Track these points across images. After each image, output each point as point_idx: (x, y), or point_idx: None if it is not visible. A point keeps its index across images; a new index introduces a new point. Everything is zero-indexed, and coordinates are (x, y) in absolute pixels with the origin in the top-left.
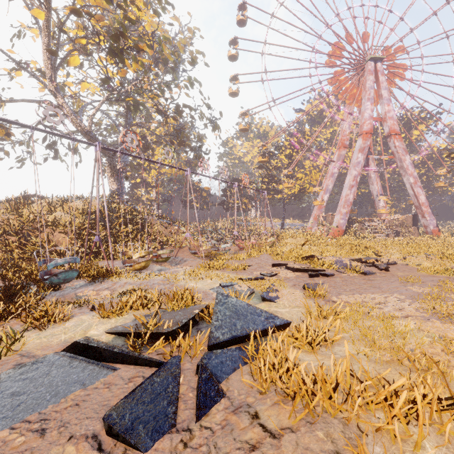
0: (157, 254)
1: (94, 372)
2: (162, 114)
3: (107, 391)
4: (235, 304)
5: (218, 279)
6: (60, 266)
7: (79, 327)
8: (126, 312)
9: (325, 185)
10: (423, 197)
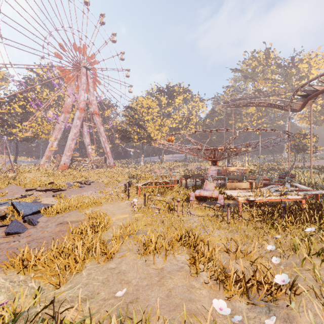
0: None
1: None
2: None
3: None
4: (27, 204)
5: None
6: None
7: None
8: None
9: (55, 135)
10: (109, 149)
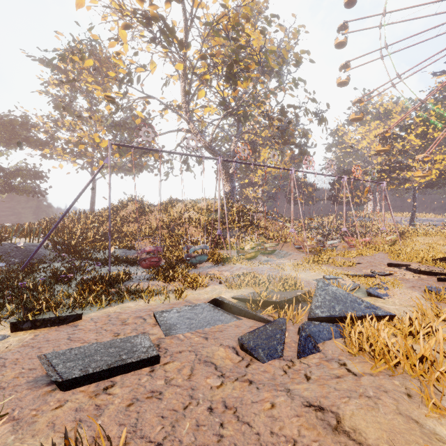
0: (264, 247)
1: (228, 318)
2: (267, 119)
3: (237, 329)
4: (335, 292)
5: (321, 273)
6: (194, 252)
7: (214, 292)
8: (243, 287)
9: None
10: None
